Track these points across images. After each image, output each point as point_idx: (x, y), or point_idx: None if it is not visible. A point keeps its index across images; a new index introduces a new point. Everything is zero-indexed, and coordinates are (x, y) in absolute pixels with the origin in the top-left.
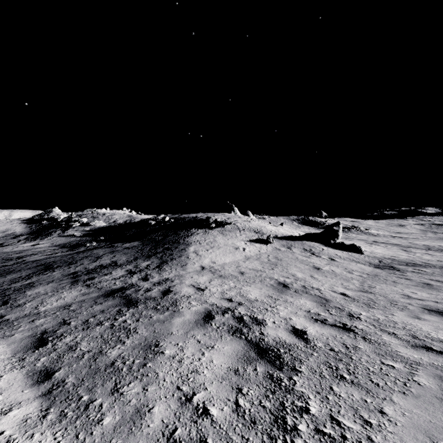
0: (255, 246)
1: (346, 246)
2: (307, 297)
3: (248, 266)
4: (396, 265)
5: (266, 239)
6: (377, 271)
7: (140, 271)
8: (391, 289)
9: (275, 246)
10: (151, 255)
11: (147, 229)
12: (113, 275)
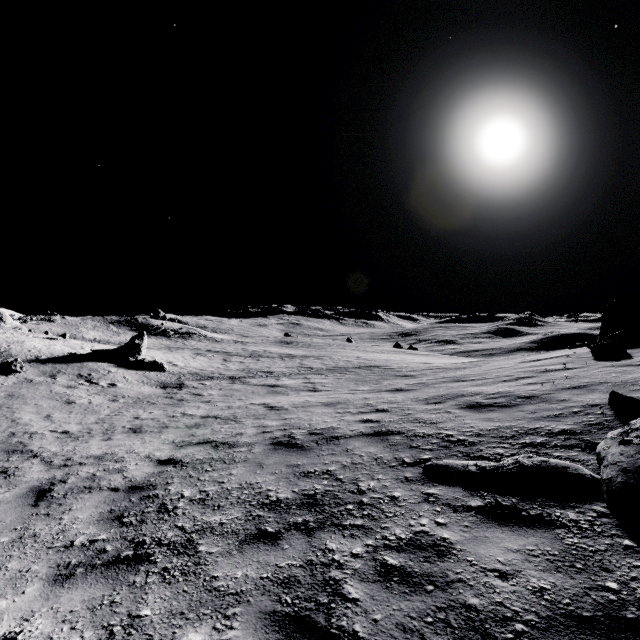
0: None
1: (146, 364)
2: None
3: None
4: (188, 381)
5: (9, 366)
6: (156, 393)
7: None
8: (134, 413)
9: (27, 376)
10: None
11: None
12: None
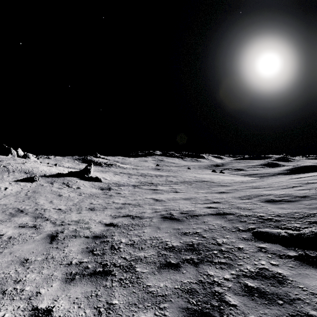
0: (20, 184)
1: (93, 178)
2: (31, 216)
3: (1, 202)
4: (113, 187)
5: (33, 178)
6: (98, 192)
7: None
8: (90, 201)
9: (40, 183)
10: None
11: None
12: None
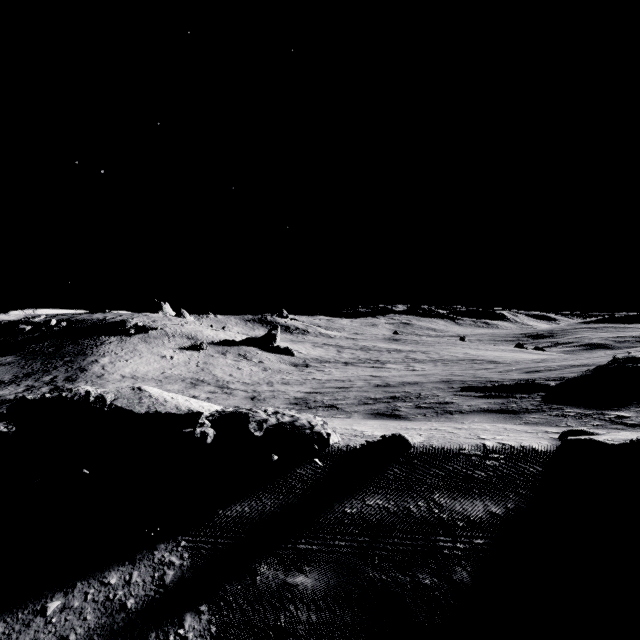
0: (186, 353)
1: (281, 350)
2: (215, 386)
3: (174, 372)
4: (312, 363)
5: (200, 345)
6: (290, 368)
7: (46, 385)
8: (281, 377)
9: (209, 353)
10: (49, 369)
11: (18, 338)
12: (12, 390)
